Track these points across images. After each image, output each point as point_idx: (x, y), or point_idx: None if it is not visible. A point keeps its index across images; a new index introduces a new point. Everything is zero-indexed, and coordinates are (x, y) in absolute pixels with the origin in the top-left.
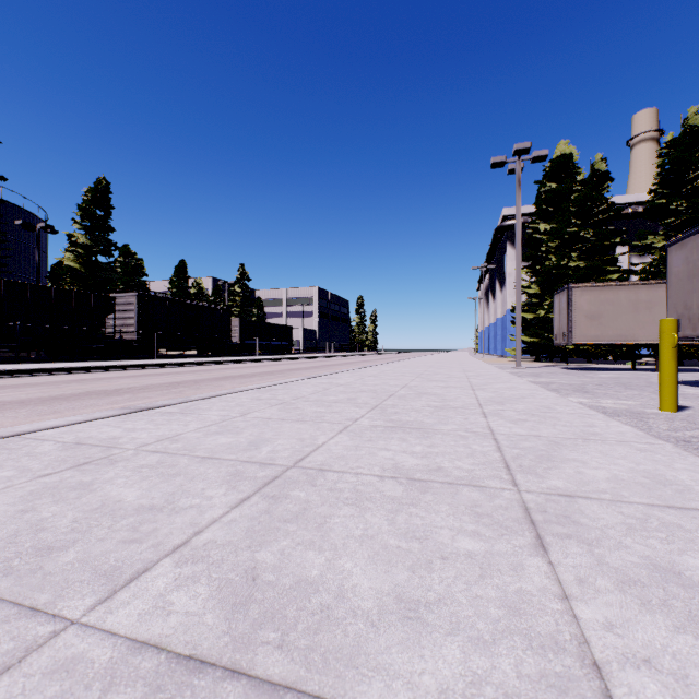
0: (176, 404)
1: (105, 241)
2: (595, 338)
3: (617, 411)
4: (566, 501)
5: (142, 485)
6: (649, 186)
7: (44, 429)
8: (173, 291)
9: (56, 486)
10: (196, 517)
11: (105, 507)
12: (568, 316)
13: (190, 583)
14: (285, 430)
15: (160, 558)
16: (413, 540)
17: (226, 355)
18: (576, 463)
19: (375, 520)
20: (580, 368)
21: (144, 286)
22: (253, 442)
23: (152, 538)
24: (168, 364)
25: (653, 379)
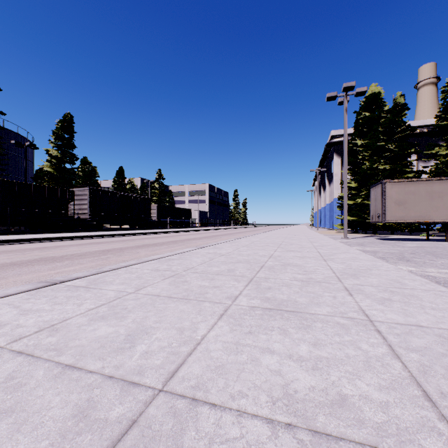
0: (88, 276)
1: (70, 154)
2: (402, 218)
3: None
4: None
5: None
6: (430, 115)
7: None
8: (115, 186)
9: None
10: None
11: None
12: (382, 202)
13: None
14: (168, 314)
15: None
16: None
17: (148, 228)
18: None
19: None
20: (389, 239)
21: (97, 184)
22: (131, 335)
23: None
24: (108, 235)
25: None
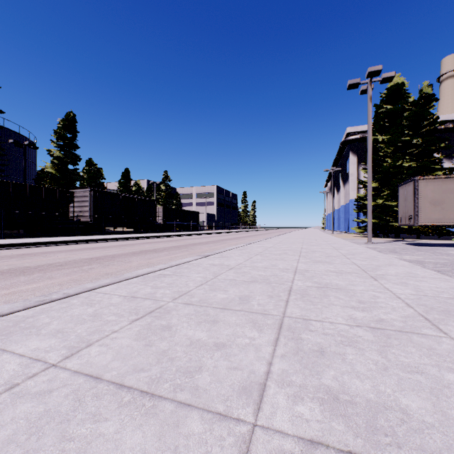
0: (15, 312)
1: (72, 155)
2: (438, 220)
3: None
4: None
5: None
6: None
7: None
8: (120, 188)
9: None
10: None
11: None
12: (414, 202)
13: None
14: None
15: None
16: None
17: (153, 232)
18: None
19: None
20: (420, 244)
21: (102, 186)
22: None
23: None
24: (107, 239)
25: None
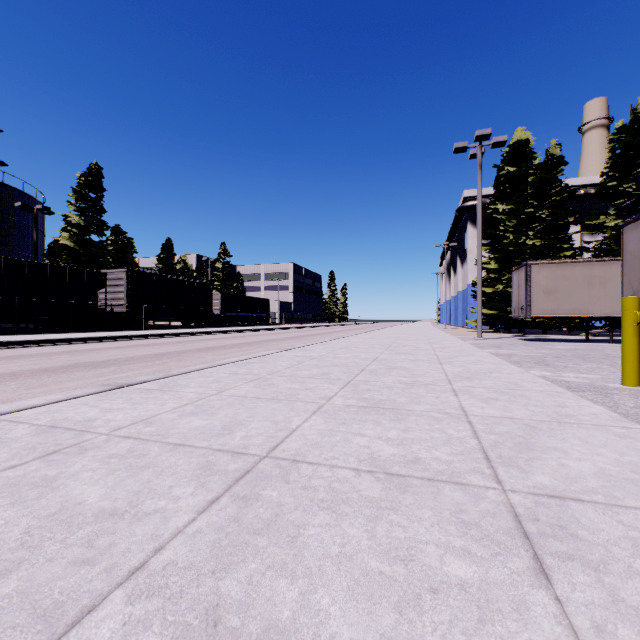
0: (156, 380)
1: (97, 222)
2: (552, 311)
3: (581, 385)
4: (557, 505)
5: (107, 481)
6: (599, 169)
7: (22, 409)
8: (160, 266)
9: (17, 482)
10: (158, 526)
11: (63, 511)
12: (526, 291)
13: (140, 631)
14: (260, 411)
15: (110, 589)
16: (396, 561)
17: (208, 326)
18: (557, 453)
19: (353, 531)
20: (537, 339)
21: (134, 263)
22: (227, 426)
23: (106, 558)
24: (155, 335)
25: (608, 351)
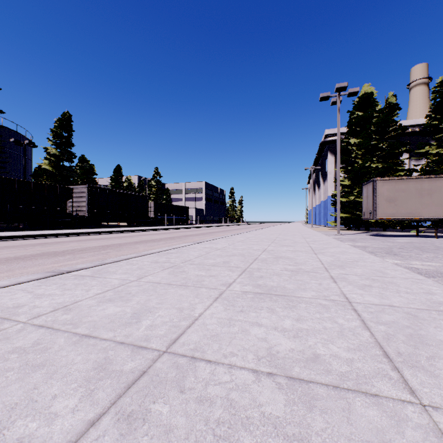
0: (92, 267)
1: (68, 152)
2: (392, 214)
3: (429, 272)
4: None
5: None
6: (422, 114)
7: None
8: (112, 184)
9: None
10: None
11: None
12: (373, 199)
13: None
14: (168, 297)
15: None
16: None
17: (145, 225)
18: None
19: None
20: (380, 235)
21: (94, 181)
22: (137, 313)
23: None
24: (106, 231)
25: (437, 244)
